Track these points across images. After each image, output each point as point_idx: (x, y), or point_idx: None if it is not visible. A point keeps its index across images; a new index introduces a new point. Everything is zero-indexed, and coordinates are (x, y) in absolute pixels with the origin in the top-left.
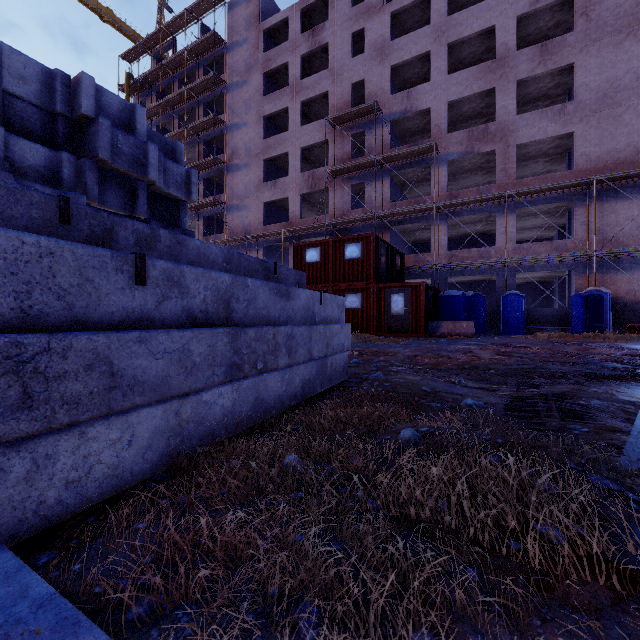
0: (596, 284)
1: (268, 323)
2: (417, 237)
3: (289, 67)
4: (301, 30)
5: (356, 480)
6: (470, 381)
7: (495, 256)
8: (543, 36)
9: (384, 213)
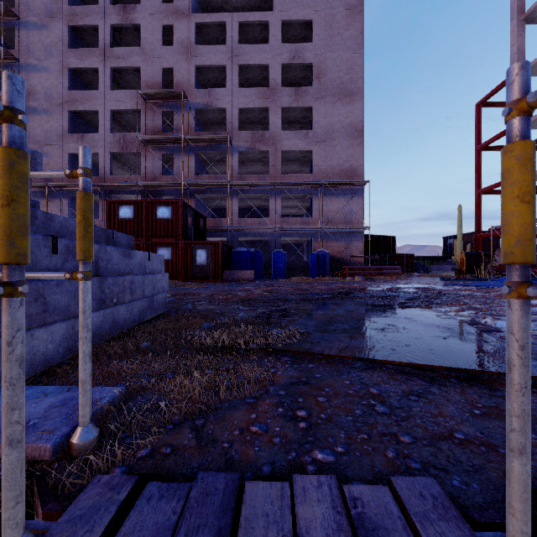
0: (323, 247)
1: (118, 274)
2: (216, 204)
3: (99, 30)
4: (112, 1)
5: (183, 342)
6: (245, 307)
7: (269, 224)
8: (297, 82)
9: (190, 183)
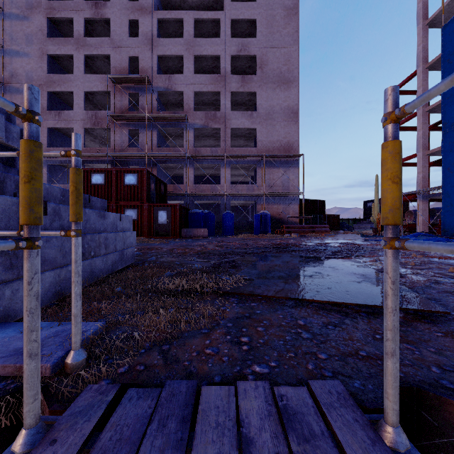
0: (265, 209)
1: (95, 232)
2: (175, 172)
3: (73, 22)
4: None
5: (150, 287)
6: (200, 259)
7: (220, 190)
8: (244, 70)
9: (153, 154)
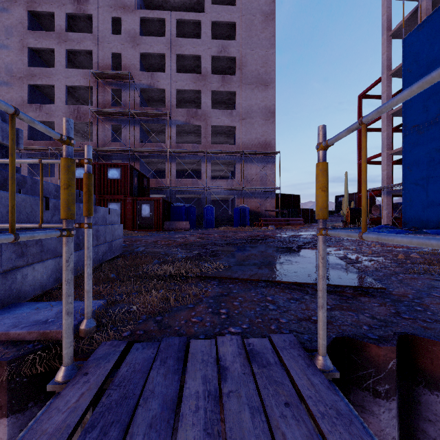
0: (244, 203)
1: None
2: (157, 167)
3: (55, 17)
4: None
5: (141, 273)
6: (183, 250)
7: (201, 184)
8: (224, 70)
9: (136, 149)
